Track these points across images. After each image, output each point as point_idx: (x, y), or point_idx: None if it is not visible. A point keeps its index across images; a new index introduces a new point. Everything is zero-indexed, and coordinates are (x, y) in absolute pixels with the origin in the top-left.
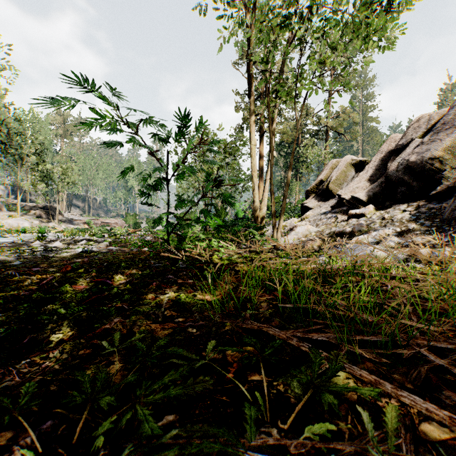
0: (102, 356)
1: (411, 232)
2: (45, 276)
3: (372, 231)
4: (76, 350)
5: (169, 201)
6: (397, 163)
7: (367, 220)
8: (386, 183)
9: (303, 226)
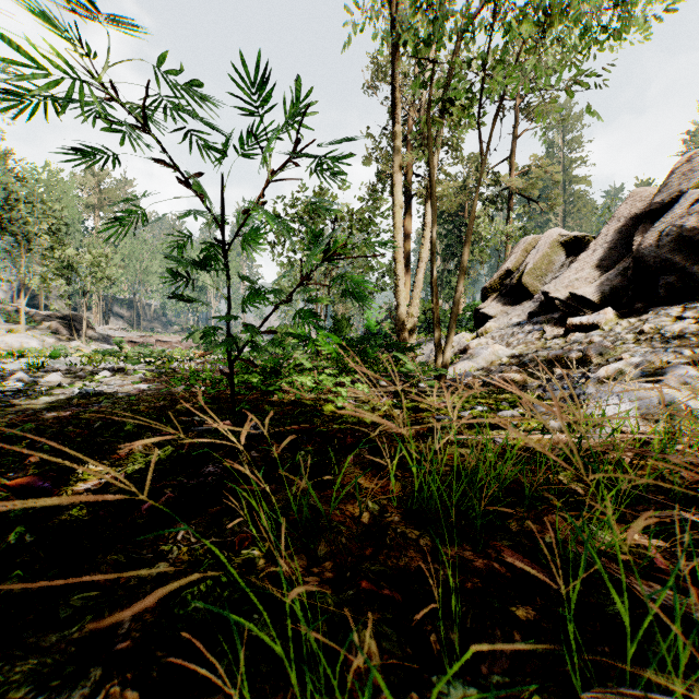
0: None
1: None
2: None
3: (627, 355)
4: None
5: (229, 291)
6: (657, 233)
7: (606, 335)
8: (635, 270)
9: (486, 347)
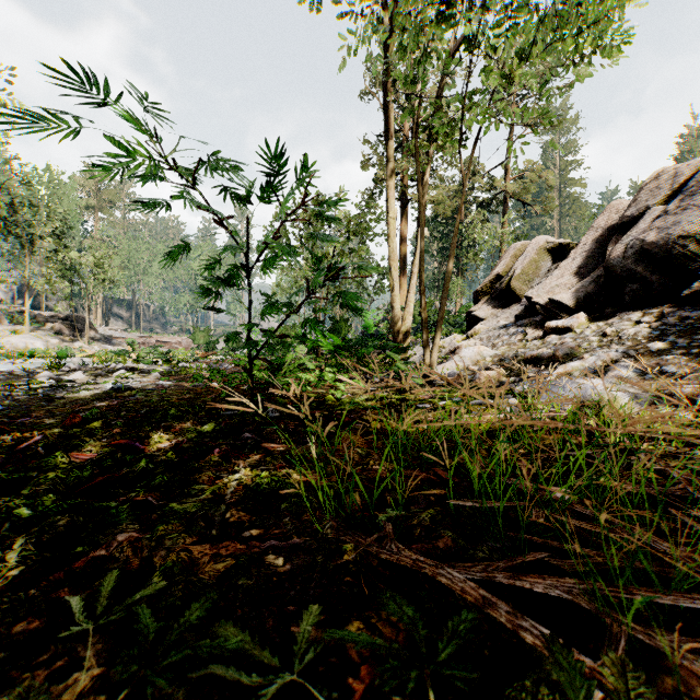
0: (62, 641)
1: (655, 357)
2: (31, 433)
3: (587, 355)
4: (11, 622)
5: (251, 304)
6: (624, 245)
7: (576, 337)
8: (606, 278)
9: (472, 348)
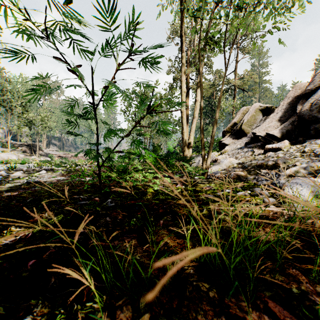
0: None
1: None
2: None
3: (298, 163)
4: None
5: (97, 130)
6: (309, 104)
7: (285, 153)
8: (298, 121)
9: (226, 159)
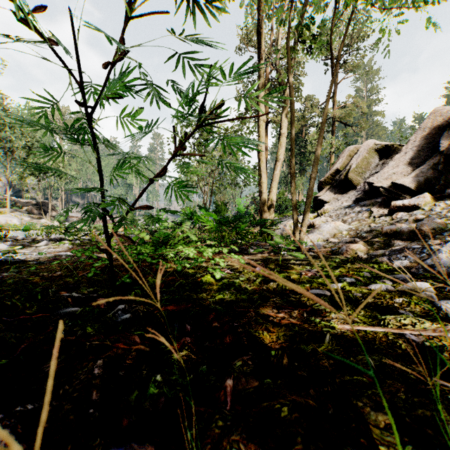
0: None
1: None
2: None
3: None
4: None
5: (99, 164)
6: None
7: (427, 214)
8: (444, 164)
9: (329, 223)
